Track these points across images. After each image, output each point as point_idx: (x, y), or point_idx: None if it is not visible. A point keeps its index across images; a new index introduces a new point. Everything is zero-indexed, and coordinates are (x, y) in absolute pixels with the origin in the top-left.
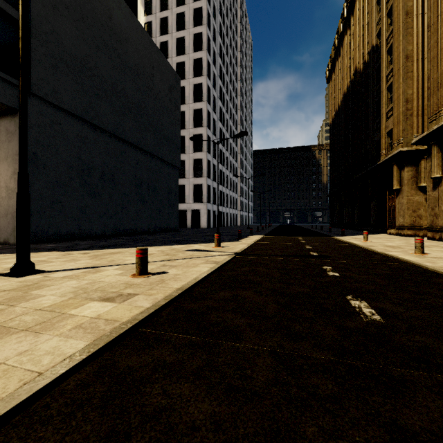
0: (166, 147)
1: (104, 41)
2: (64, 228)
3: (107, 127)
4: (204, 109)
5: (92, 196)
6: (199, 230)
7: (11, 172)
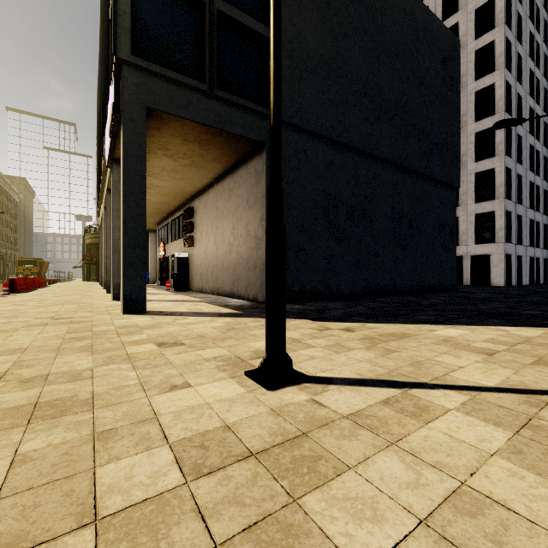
0: (437, 157)
1: (353, 24)
2: (309, 283)
3: (357, 143)
4: (498, 83)
5: (338, 241)
6: (494, 289)
7: (259, 218)
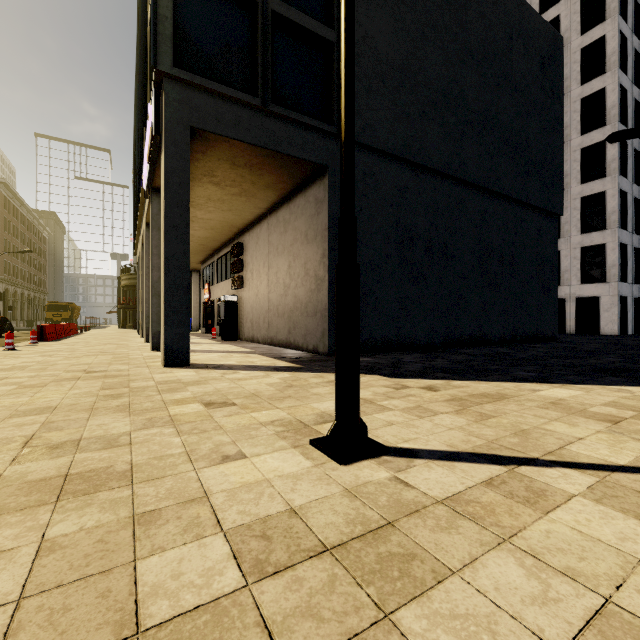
0: (534, 178)
1: (432, 21)
2: (379, 332)
3: (436, 163)
4: (610, 87)
5: (414, 281)
6: (605, 339)
7: (320, 254)
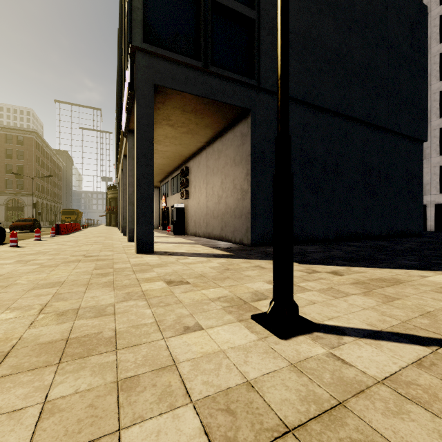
0: (405, 114)
1: (327, 0)
2: None
3: (330, 105)
4: None
5: (313, 192)
6: None
7: (244, 173)
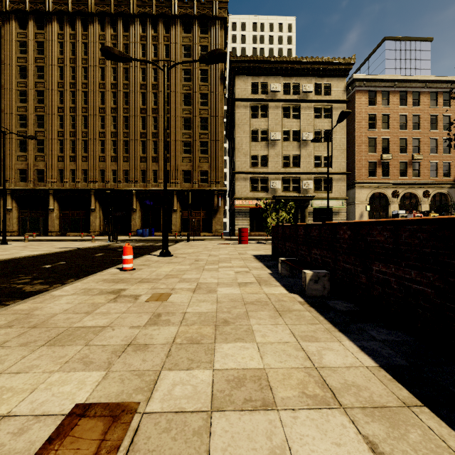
0: None
1: None
2: None
3: None
4: None
5: None
6: None
7: None
